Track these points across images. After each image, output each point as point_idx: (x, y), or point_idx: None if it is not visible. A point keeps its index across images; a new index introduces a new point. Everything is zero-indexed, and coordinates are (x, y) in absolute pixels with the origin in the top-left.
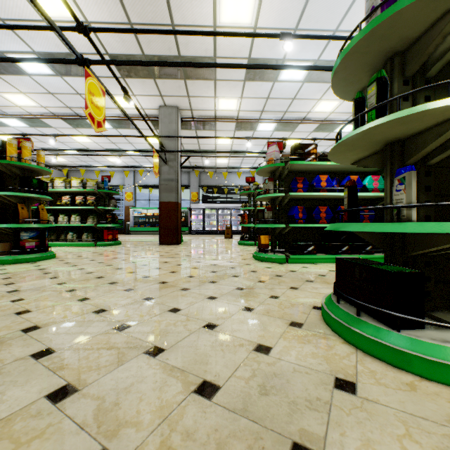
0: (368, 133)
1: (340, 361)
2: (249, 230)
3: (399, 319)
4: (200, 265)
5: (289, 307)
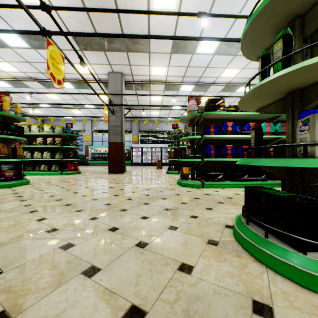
0: (275, 81)
1: (254, 280)
2: (174, 163)
3: (305, 243)
4: (137, 189)
5: (206, 226)
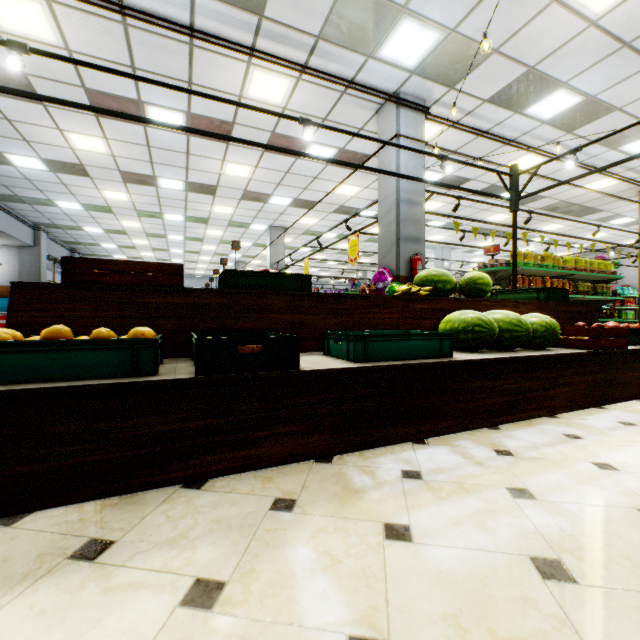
0: None
1: None
2: None
3: None
4: None
5: None
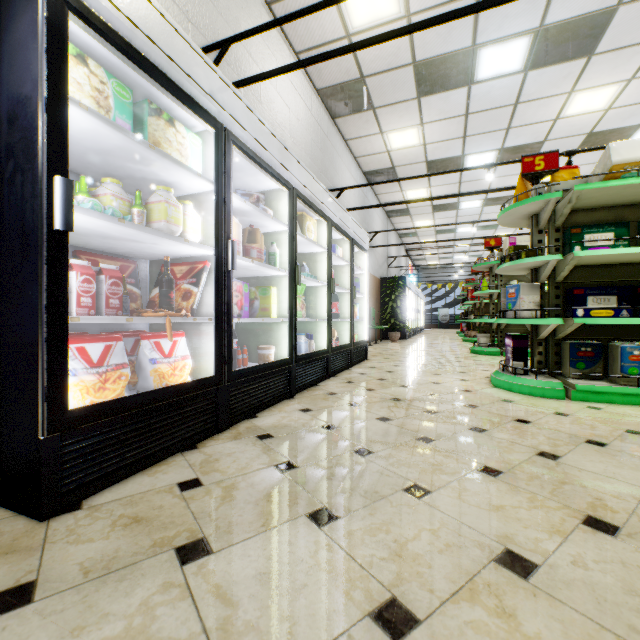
0: None
1: None
2: None
3: None
4: None
5: None
